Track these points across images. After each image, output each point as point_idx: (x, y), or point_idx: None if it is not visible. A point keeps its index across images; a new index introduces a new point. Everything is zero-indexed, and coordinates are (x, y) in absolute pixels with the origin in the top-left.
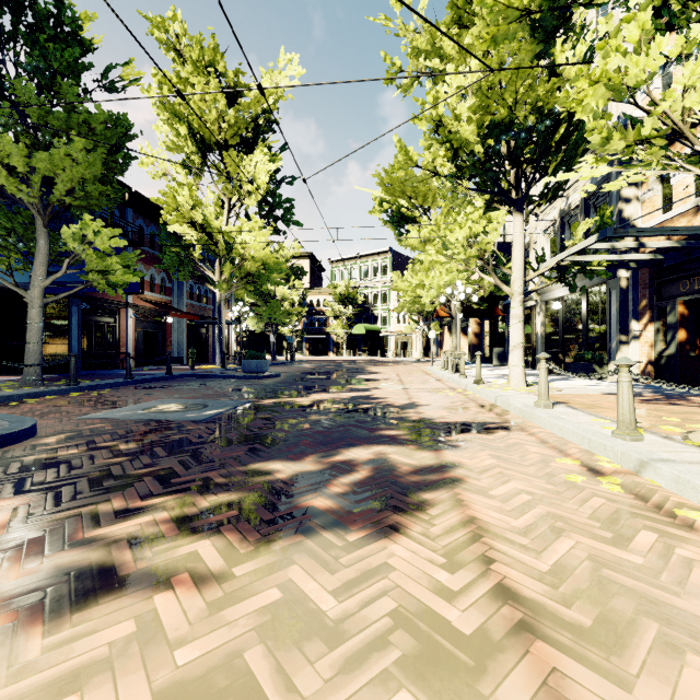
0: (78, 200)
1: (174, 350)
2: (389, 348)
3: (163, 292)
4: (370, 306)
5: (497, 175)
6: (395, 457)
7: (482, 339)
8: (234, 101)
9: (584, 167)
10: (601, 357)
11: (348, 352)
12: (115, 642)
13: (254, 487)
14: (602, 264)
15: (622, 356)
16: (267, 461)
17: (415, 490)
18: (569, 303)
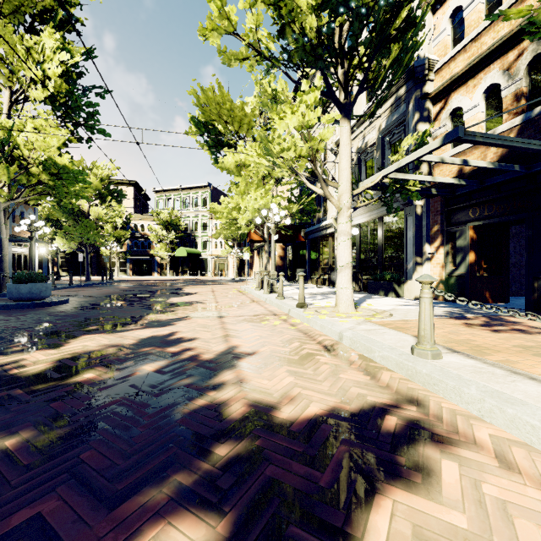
0: None
1: None
2: (209, 269)
3: None
4: (191, 233)
5: (327, 67)
6: None
7: (286, 261)
8: None
9: None
10: (399, 276)
11: (171, 272)
12: None
13: None
14: (415, 185)
15: (418, 275)
16: None
17: None
18: (365, 229)
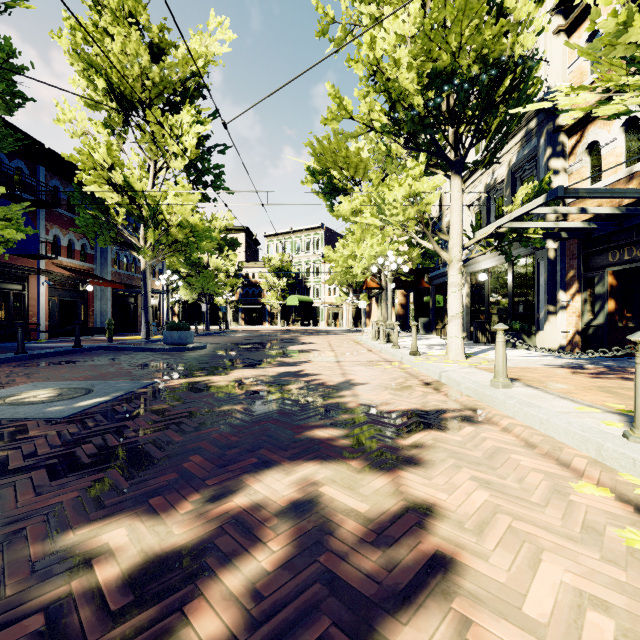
0: None
1: (97, 320)
2: (321, 318)
3: (84, 259)
4: (303, 279)
5: (436, 133)
6: (331, 493)
7: (408, 310)
8: (159, 58)
9: (560, 96)
10: (529, 327)
11: (282, 322)
12: None
13: (17, 632)
14: (537, 232)
15: (550, 326)
16: (107, 517)
17: (375, 612)
18: (494, 275)
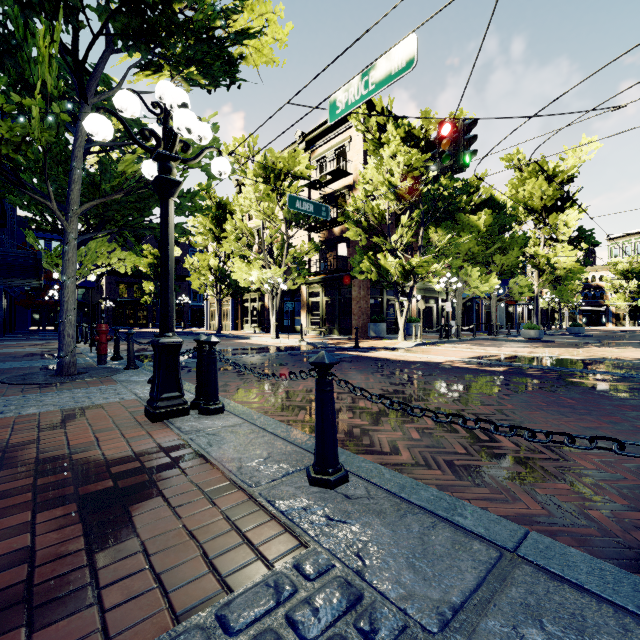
0: (508, 267)
1: (497, 321)
2: None
3: None
4: None
5: None
6: None
7: None
8: (550, 181)
9: None
10: None
11: (630, 323)
12: (632, 349)
13: (635, 347)
14: None
15: None
16: (633, 346)
17: None
18: None
